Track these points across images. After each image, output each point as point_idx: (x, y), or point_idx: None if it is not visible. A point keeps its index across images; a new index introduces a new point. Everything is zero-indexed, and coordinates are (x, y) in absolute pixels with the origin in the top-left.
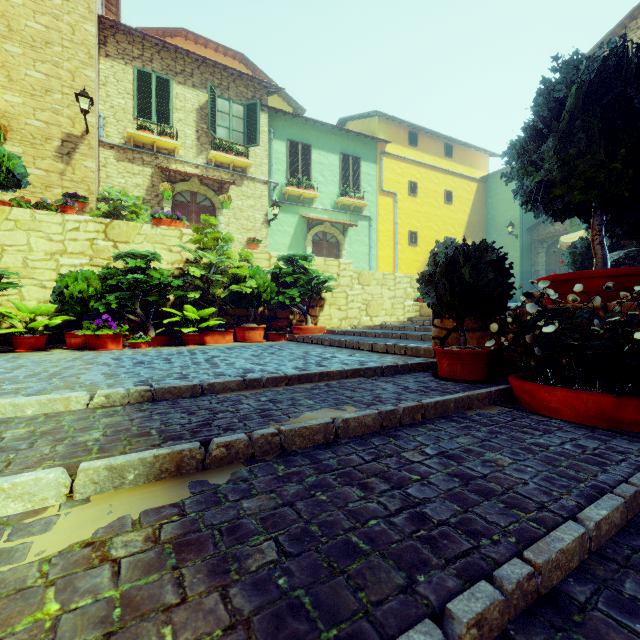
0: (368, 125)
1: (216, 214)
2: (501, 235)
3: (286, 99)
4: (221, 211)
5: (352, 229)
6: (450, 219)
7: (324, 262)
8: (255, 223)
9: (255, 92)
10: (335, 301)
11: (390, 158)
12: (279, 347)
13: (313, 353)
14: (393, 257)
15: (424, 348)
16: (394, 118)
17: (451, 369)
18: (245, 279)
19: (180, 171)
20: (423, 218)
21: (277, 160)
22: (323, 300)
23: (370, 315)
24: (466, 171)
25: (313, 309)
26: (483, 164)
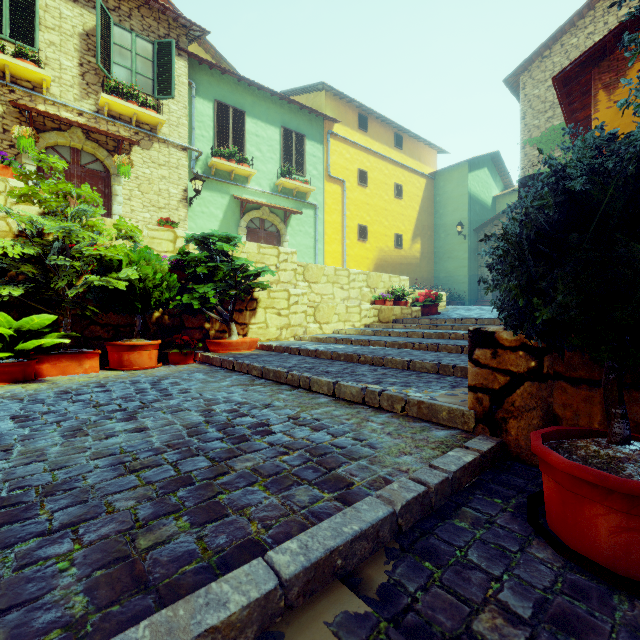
0: (313, 101)
1: (111, 182)
2: (449, 235)
3: (215, 57)
4: (119, 179)
5: (295, 218)
6: (400, 215)
7: (258, 249)
8: (170, 200)
9: (170, 30)
10: (273, 303)
11: (338, 140)
12: (168, 385)
13: (220, 410)
14: (341, 253)
15: (449, 407)
16: (343, 95)
17: (635, 545)
18: (121, 266)
19: (48, 113)
20: (373, 211)
21: (201, 124)
22: (256, 301)
23: (319, 321)
24: (415, 165)
25: (241, 314)
26: (431, 160)
